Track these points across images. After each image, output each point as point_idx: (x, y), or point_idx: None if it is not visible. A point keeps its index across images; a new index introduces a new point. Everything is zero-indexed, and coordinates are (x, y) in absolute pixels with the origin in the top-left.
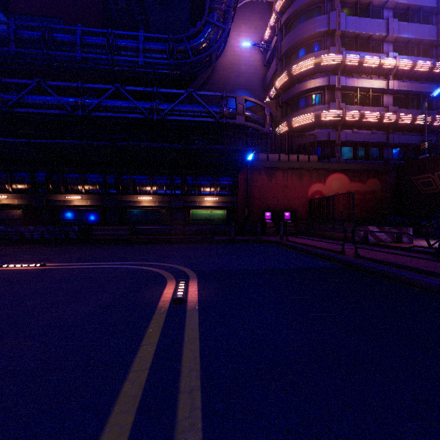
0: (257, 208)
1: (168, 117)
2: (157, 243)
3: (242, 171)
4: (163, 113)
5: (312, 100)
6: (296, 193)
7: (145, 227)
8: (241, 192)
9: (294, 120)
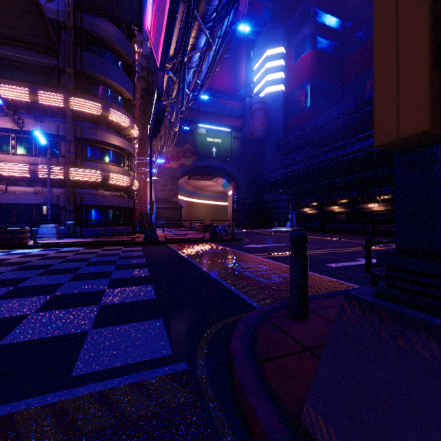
0: None
1: None
2: None
3: None
4: None
5: None
6: None
7: None
8: None
9: None
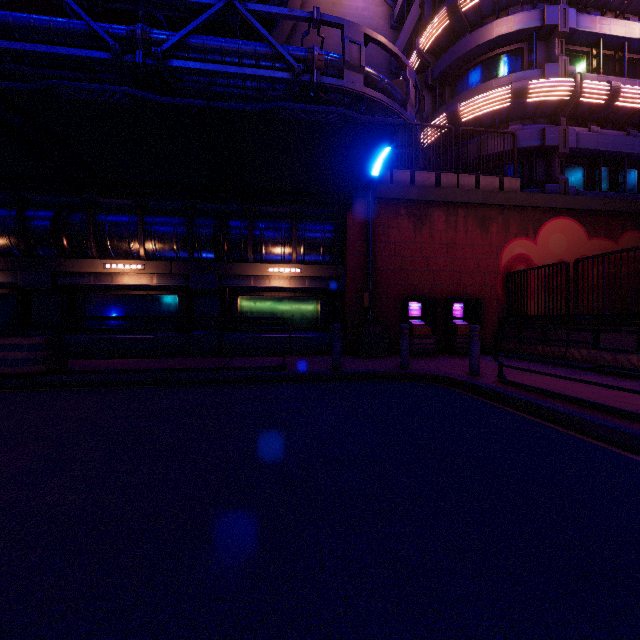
0: (390, 293)
1: (173, 61)
2: (121, 384)
3: (355, 208)
4: (161, 49)
5: (501, 66)
6: (475, 260)
7: (125, 337)
8: (354, 256)
9: (465, 106)
